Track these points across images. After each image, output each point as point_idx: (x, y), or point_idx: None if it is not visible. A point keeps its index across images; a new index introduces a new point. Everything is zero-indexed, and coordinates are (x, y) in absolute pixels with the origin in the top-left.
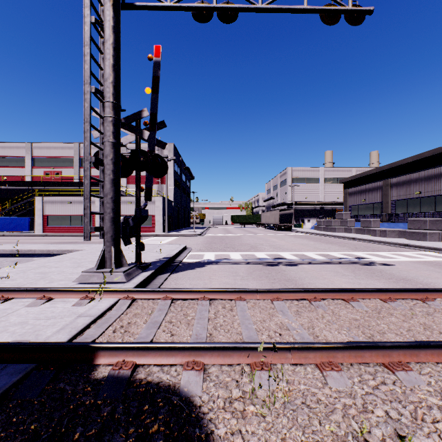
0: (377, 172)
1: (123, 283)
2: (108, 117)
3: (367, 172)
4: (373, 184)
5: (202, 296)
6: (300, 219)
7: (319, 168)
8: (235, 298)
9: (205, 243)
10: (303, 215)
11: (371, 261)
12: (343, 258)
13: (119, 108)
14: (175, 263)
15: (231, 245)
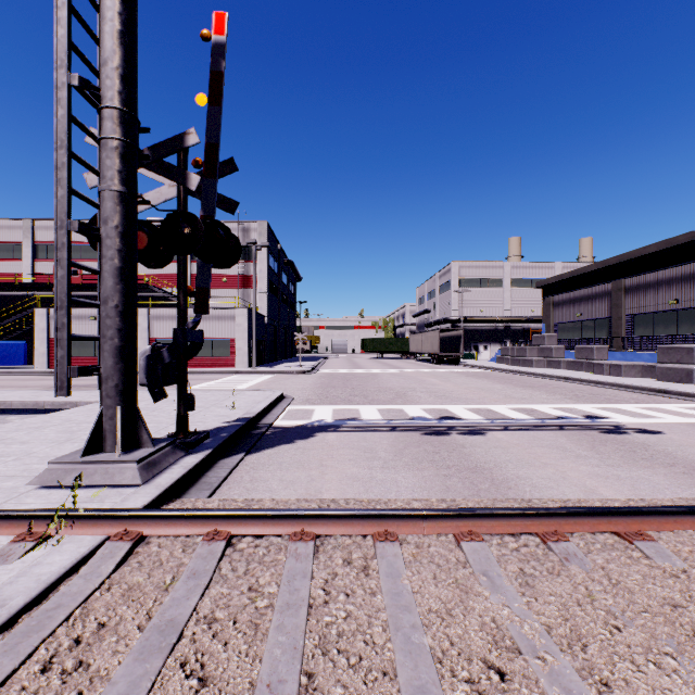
0: (598, 269)
1: (136, 486)
2: (110, 140)
3: (582, 269)
4: (595, 288)
5: (297, 528)
6: (472, 346)
7: (502, 264)
8: (374, 531)
9: (317, 387)
10: (477, 339)
11: (615, 424)
12: (563, 418)
13: (135, 122)
14: (258, 430)
15: (361, 391)
